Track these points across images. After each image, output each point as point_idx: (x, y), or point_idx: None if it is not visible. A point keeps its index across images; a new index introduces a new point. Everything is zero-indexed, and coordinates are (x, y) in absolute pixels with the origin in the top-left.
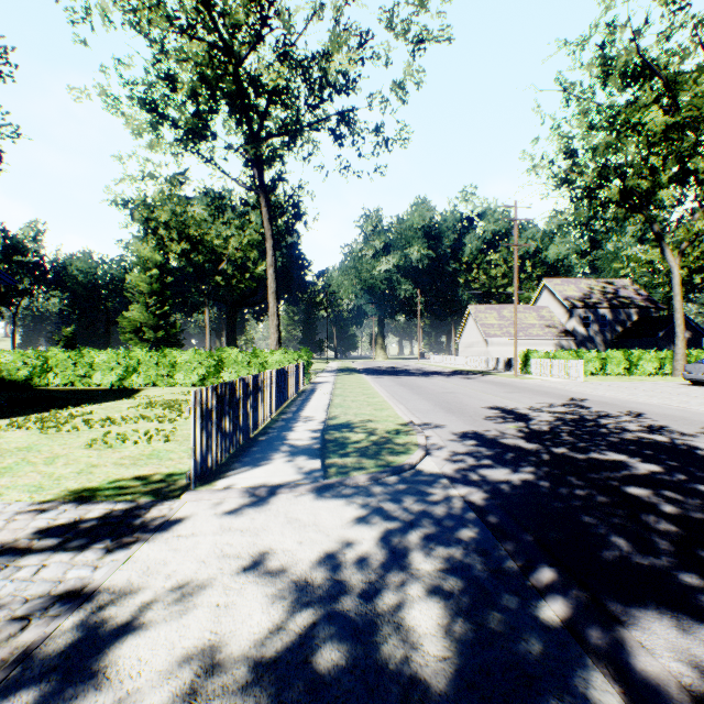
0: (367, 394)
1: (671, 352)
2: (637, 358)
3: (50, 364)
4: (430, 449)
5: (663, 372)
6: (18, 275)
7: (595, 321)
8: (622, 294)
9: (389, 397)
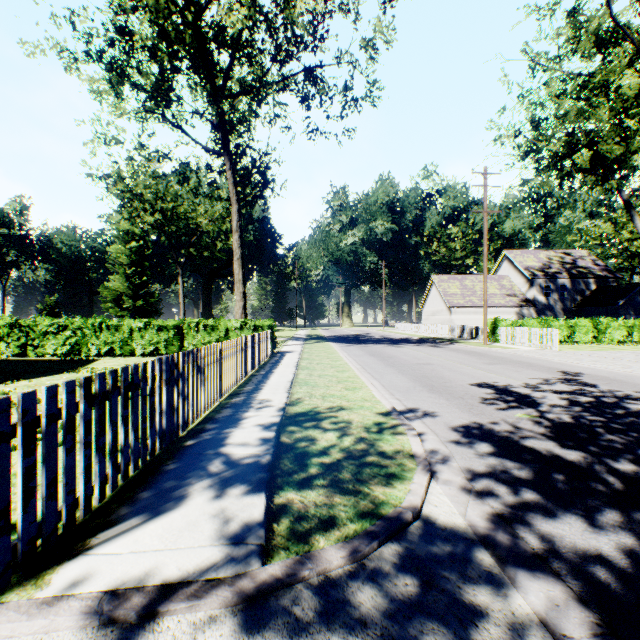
0: (336, 366)
1: (639, 320)
2: (605, 326)
3: (2, 333)
4: (432, 463)
5: (631, 340)
6: (4, 247)
7: (555, 290)
8: (580, 264)
9: (361, 370)
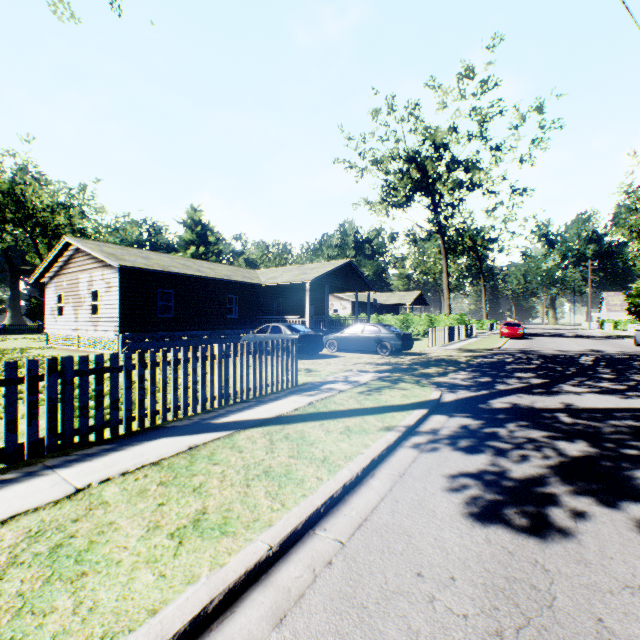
0: None
1: None
2: None
3: None
4: None
5: None
6: None
7: None
8: None
9: None
